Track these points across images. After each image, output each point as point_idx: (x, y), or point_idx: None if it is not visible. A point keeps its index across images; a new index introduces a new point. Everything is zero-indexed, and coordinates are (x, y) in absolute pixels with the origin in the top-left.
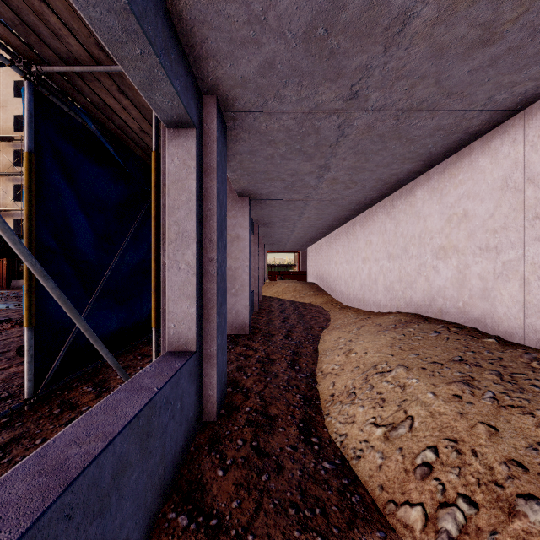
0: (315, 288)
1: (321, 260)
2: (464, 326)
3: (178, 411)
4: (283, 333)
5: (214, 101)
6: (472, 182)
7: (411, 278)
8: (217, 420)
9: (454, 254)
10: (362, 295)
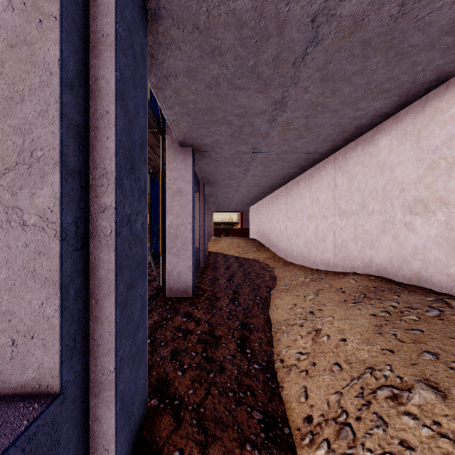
0: (258, 244)
1: (262, 218)
2: None
3: None
4: (229, 296)
5: None
6: None
7: (371, 237)
8: None
9: (441, 208)
10: (307, 253)
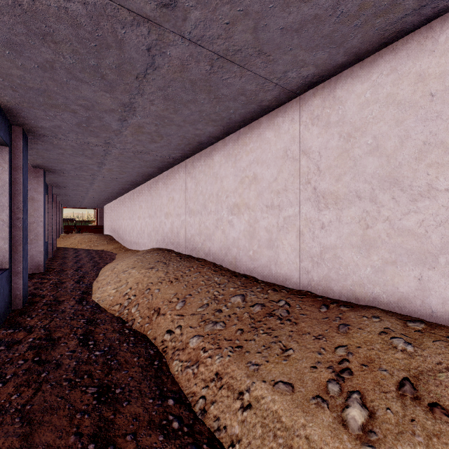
0: (109, 239)
1: (114, 216)
2: (172, 250)
3: (2, 293)
4: (74, 269)
5: (21, 130)
6: (175, 184)
7: (157, 229)
8: (23, 307)
9: (170, 216)
10: (138, 241)
